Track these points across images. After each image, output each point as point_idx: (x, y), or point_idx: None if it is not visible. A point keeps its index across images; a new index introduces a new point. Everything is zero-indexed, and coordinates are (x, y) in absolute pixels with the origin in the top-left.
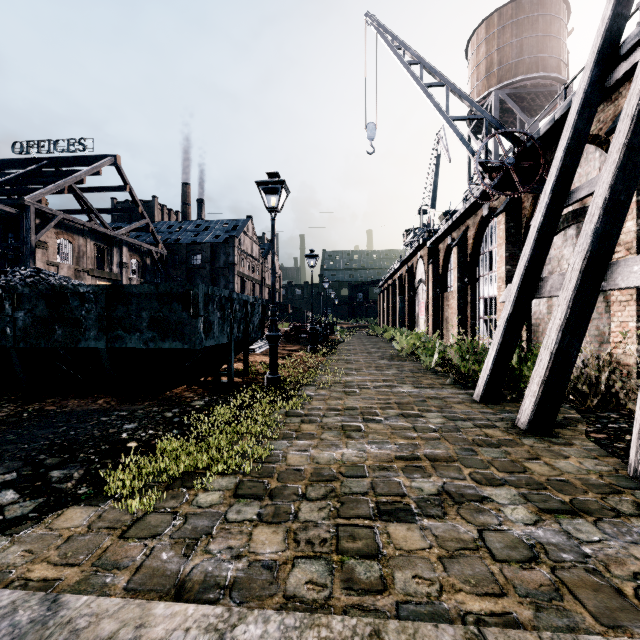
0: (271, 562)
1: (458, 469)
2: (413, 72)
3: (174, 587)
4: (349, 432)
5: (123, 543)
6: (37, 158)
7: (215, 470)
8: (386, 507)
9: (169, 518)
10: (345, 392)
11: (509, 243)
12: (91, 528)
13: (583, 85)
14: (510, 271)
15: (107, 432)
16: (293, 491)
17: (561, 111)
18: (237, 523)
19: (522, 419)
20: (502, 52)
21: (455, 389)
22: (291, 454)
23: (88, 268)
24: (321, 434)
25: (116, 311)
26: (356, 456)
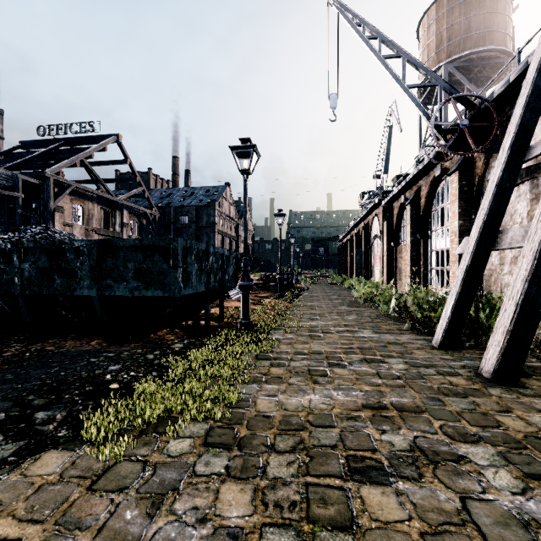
0: (237, 530)
1: (427, 421)
2: (372, 46)
3: None
4: (315, 377)
5: (90, 496)
6: (56, 139)
7: (187, 415)
8: (357, 464)
9: (139, 468)
10: (310, 336)
11: (461, 200)
12: (63, 476)
13: None
14: (462, 226)
15: (93, 373)
16: (262, 441)
17: (516, 73)
18: (205, 477)
19: (486, 368)
20: (451, 30)
21: (413, 335)
22: (260, 399)
23: (96, 228)
24: (289, 378)
25: (106, 263)
26: (323, 403)
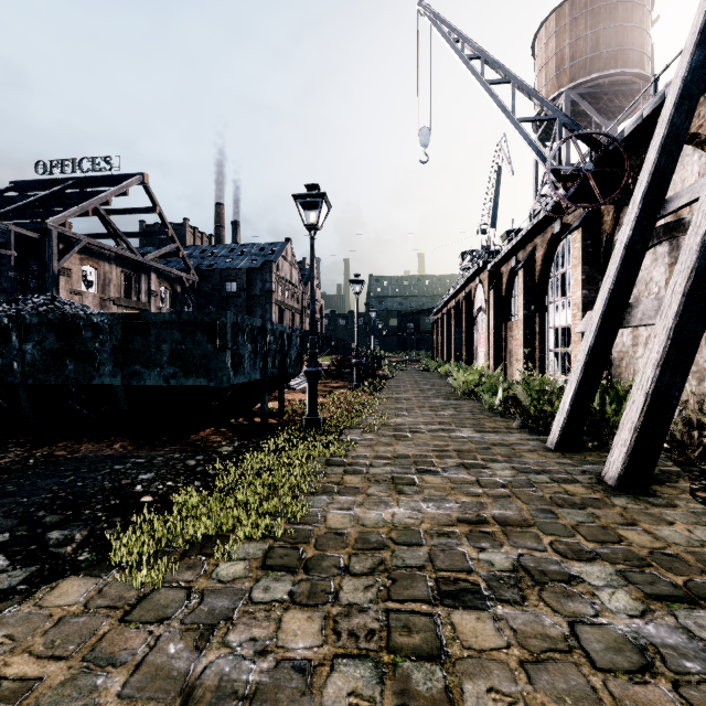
0: (304, 662)
1: (536, 537)
2: (473, 68)
3: (180, 695)
4: (400, 486)
5: (123, 629)
6: (61, 179)
7: (241, 533)
8: (448, 587)
9: (182, 595)
10: (395, 437)
11: (586, 264)
12: (88, 607)
13: (681, 72)
14: (587, 296)
15: (119, 483)
16: (333, 562)
17: (651, 106)
18: (264, 605)
19: (610, 473)
20: (575, 46)
21: (524, 434)
22: (332, 513)
23: (114, 297)
24: (367, 488)
25: (133, 343)
26: (409, 517)
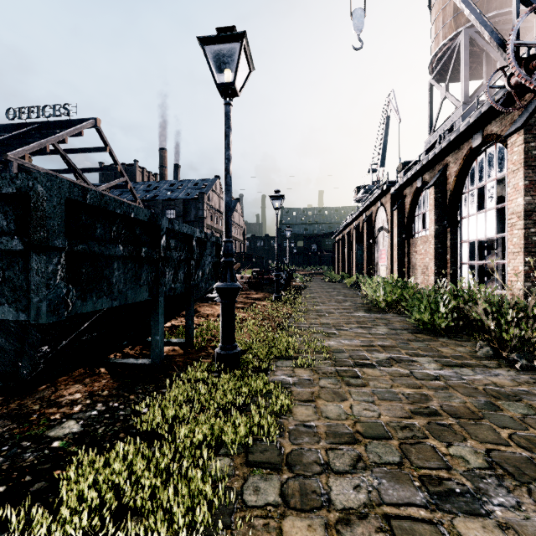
0: None
1: None
2: None
3: None
4: None
5: None
6: (28, 123)
7: None
8: None
9: None
10: (340, 376)
11: (529, 168)
12: None
13: None
14: (530, 203)
15: None
16: None
17: None
18: None
19: None
20: None
21: (510, 370)
22: None
23: None
24: None
25: None
26: None
